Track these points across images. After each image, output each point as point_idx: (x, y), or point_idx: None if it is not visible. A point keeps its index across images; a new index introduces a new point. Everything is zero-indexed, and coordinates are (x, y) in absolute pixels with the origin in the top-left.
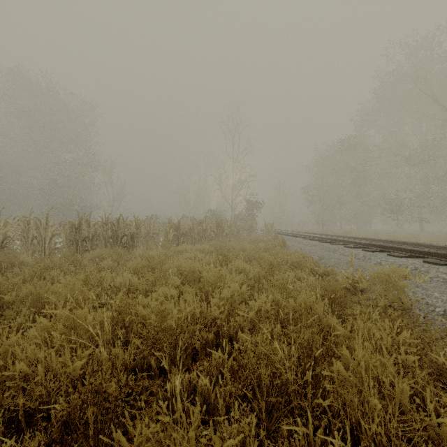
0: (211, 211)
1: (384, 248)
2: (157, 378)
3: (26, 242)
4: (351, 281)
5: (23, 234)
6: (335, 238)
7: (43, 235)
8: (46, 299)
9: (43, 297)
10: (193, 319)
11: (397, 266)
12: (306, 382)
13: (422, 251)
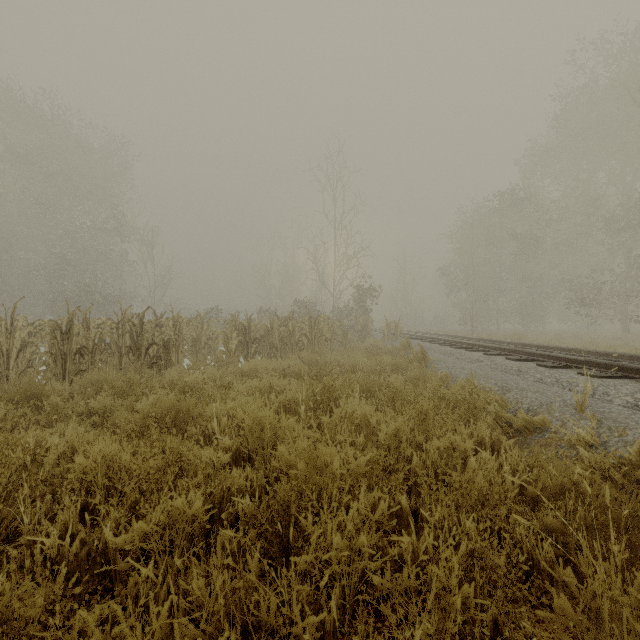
0: (303, 303)
1: (622, 370)
2: None
3: None
4: (616, 461)
5: None
6: (513, 348)
7: (5, 343)
8: None
9: None
10: None
11: None
12: None
13: None
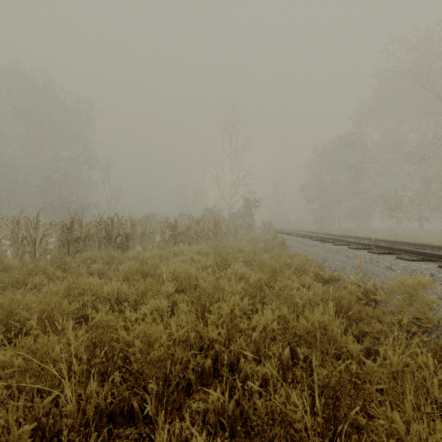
0: (209, 210)
1: (391, 250)
2: (141, 423)
3: (15, 242)
4: (363, 290)
5: (12, 234)
6: (337, 238)
7: (33, 235)
8: (16, 317)
9: (16, 312)
10: (186, 342)
11: (410, 271)
12: (332, 441)
13: (435, 254)
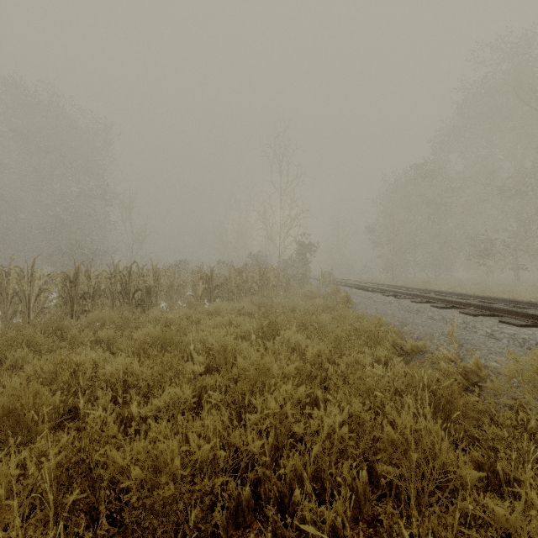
0: (254, 256)
1: (490, 310)
2: None
3: (3, 299)
4: (462, 369)
5: (0, 289)
6: (417, 293)
7: (27, 290)
8: None
9: None
10: (213, 462)
11: (521, 341)
12: None
13: None
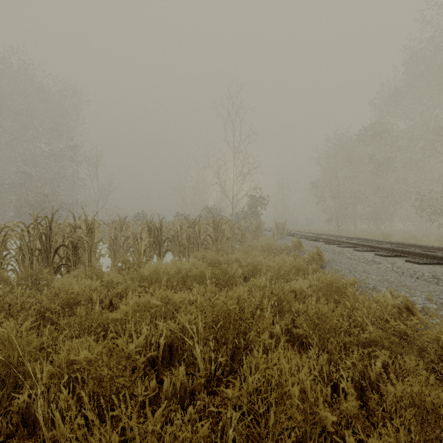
0: (209, 209)
1: None
2: None
3: None
4: None
5: None
6: (409, 250)
7: None
8: None
9: None
10: None
11: None
12: None
13: None
